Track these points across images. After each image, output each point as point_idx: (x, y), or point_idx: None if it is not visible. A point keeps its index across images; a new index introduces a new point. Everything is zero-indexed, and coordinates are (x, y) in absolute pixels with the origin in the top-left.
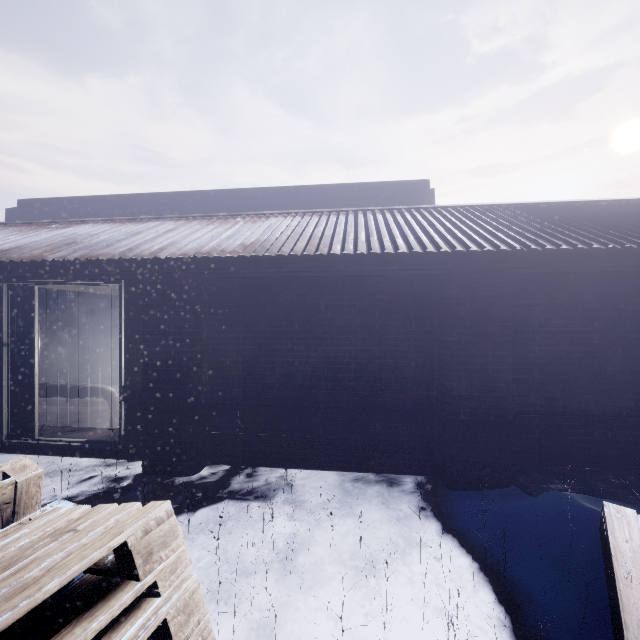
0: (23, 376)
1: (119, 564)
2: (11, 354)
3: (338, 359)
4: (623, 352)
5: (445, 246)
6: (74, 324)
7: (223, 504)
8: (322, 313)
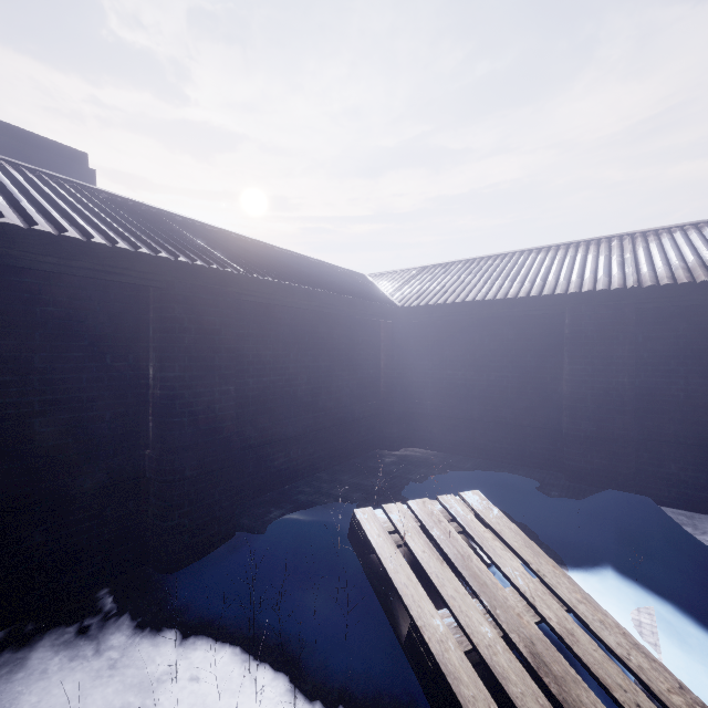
0: None
1: None
2: None
3: None
4: (307, 378)
5: (161, 250)
6: None
7: None
8: None
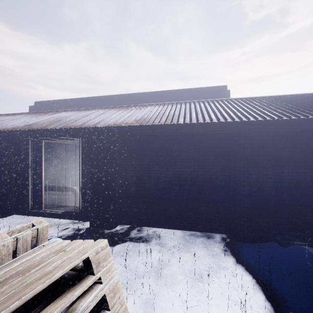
0: (37, 181)
1: (85, 267)
2: (32, 171)
3: (182, 175)
4: None
5: (237, 118)
6: (58, 158)
7: (127, 243)
8: (174, 152)
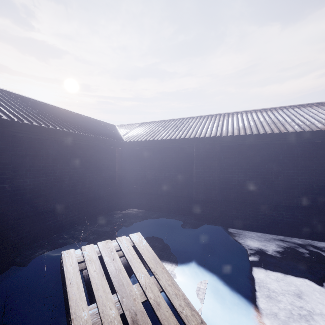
0: None
1: None
2: None
3: None
4: (69, 177)
5: None
6: None
7: None
8: None
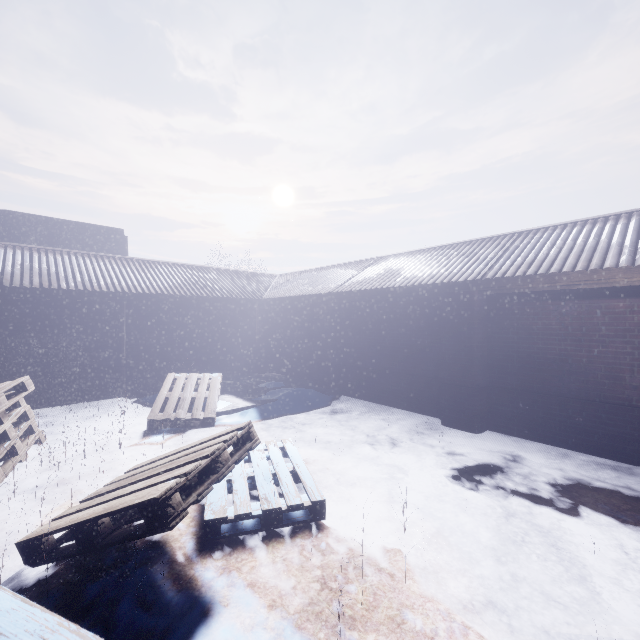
0: None
1: (17, 390)
2: None
3: (63, 344)
4: (203, 334)
5: (127, 289)
6: None
7: None
8: (52, 319)
